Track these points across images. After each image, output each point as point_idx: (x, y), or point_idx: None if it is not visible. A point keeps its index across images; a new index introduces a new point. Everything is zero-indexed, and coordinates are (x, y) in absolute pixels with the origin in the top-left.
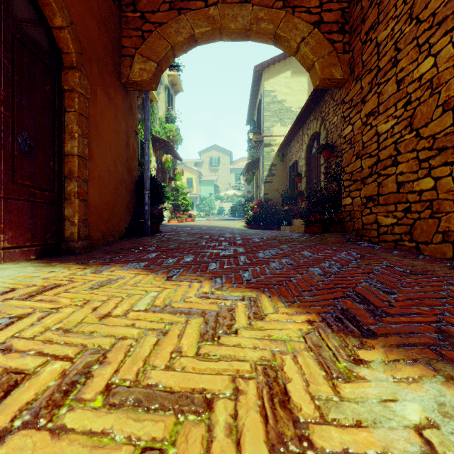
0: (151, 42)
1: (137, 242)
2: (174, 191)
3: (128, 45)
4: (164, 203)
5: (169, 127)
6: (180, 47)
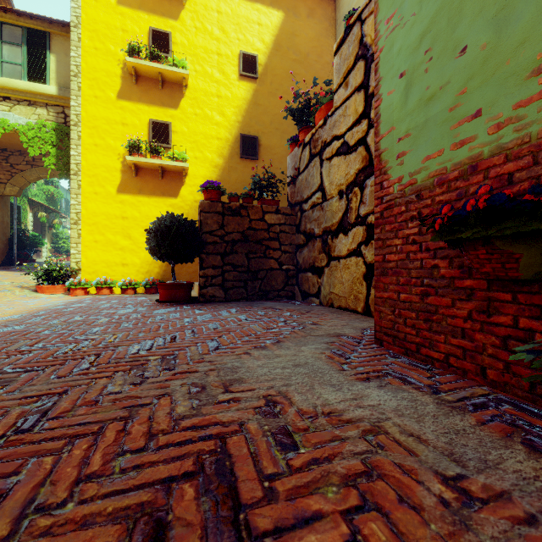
0: (16, 178)
1: (8, 267)
2: (55, 236)
3: (3, 178)
4: (44, 246)
5: (48, 188)
6: (33, 180)
